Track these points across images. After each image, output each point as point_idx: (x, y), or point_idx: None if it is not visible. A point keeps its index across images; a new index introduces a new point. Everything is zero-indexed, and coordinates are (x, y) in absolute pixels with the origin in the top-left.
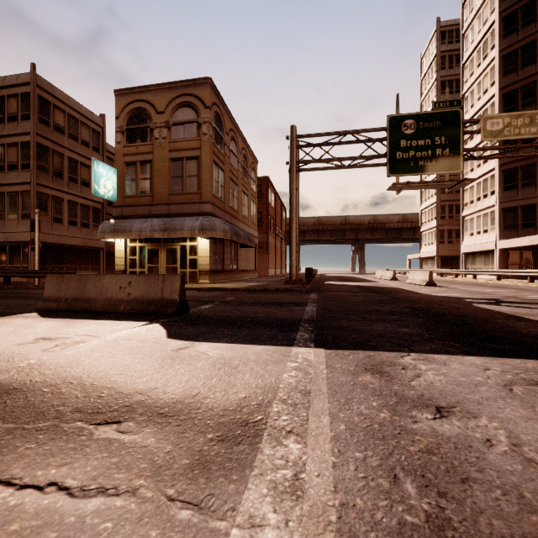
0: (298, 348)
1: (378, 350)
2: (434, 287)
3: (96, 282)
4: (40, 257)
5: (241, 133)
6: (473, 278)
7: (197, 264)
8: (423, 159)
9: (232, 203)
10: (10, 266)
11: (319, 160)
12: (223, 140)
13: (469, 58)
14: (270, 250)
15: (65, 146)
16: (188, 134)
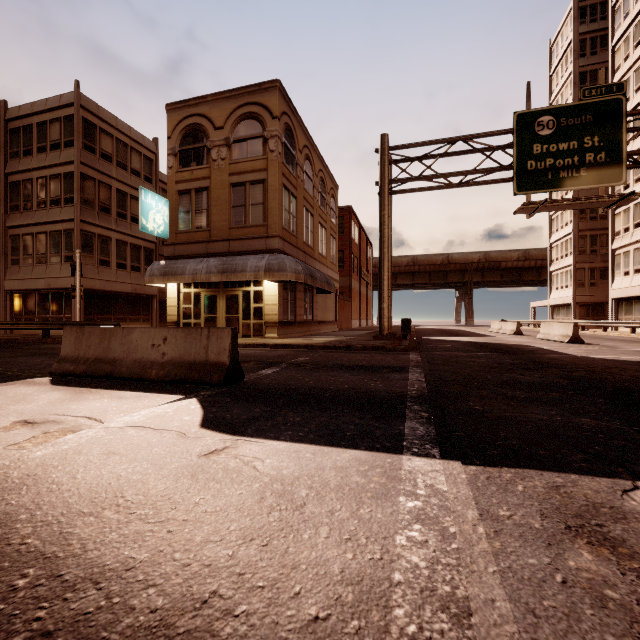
0: (413, 458)
1: (566, 471)
2: (581, 345)
3: (122, 338)
4: (85, 306)
5: (318, 151)
6: (632, 333)
7: (263, 314)
8: (566, 168)
9: (306, 237)
10: (53, 317)
11: (419, 177)
12: (295, 159)
13: (622, 37)
14: (353, 296)
15: (112, 176)
16: (252, 152)
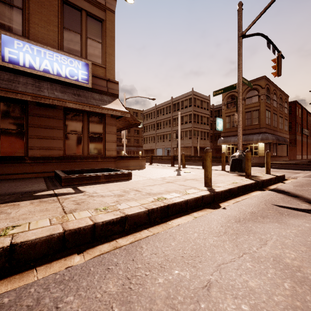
0: (308, 171)
1: None
2: None
3: None
4: (194, 151)
5: (279, 88)
6: None
7: (258, 153)
8: None
9: (274, 124)
10: (185, 154)
11: None
12: (269, 98)
13: None
14: (297, 144)
15: (199, 112)
16: (253, 101)
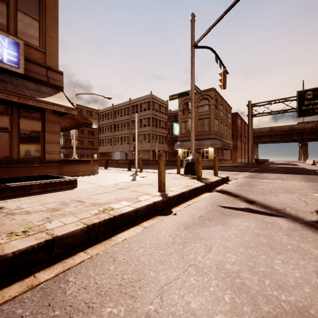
0: (246, 172)
1: (261, 173)
2: None
3: None
4: (152, 155)
5: (224, 100)
6: None
7: (208, 157)
8: (317, 108)
9: (221, 131)
10: (144, 158)
11: (262, 113)
12: (217, 108)
13: None
14: (238, 149)
15: (158, 116)
16: (205, 109)
